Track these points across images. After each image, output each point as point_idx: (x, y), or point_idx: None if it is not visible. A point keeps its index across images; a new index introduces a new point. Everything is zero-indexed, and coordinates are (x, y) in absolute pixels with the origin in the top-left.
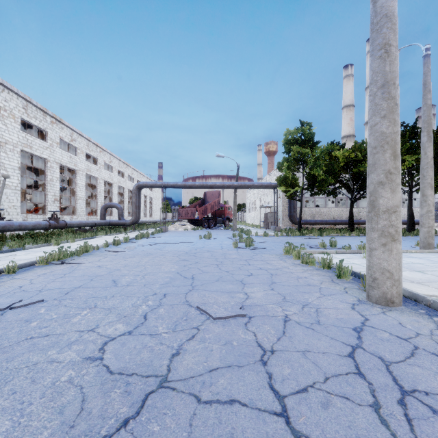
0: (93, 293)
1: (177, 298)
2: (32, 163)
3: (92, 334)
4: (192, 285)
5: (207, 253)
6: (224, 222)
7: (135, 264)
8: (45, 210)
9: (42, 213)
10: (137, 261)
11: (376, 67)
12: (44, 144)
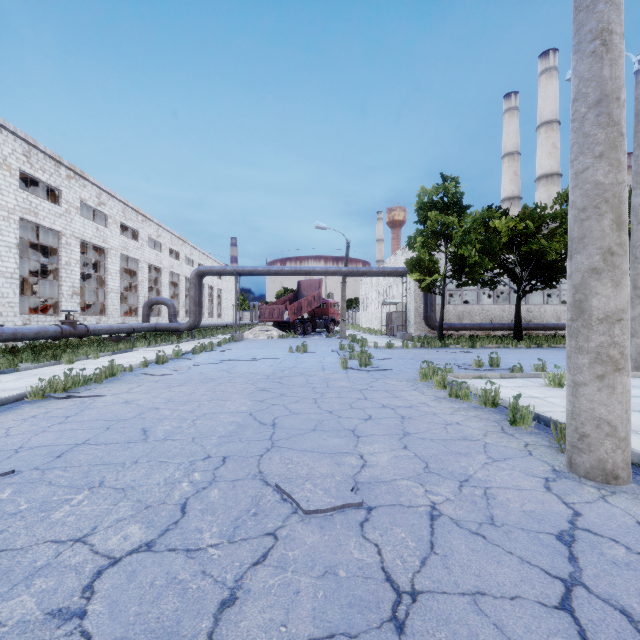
0: (104, 455)
1: (244, 467)
2: (42, 239)
3: (80, 549)
4: (272, 439)
5: (299, 378)
6: (328, 326)
7: (185, 398)
8: (58, 309)
9: (53, 313)
10: (188, 391)
11: (585, 71)
12: (57, 210)
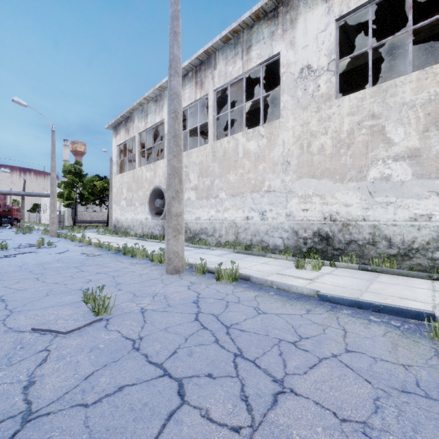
0: None
1: None
2: None
3: None
4: None
5: None
6: (12, 223)
7: None
8: None
9: None
10: None
11: (51, 188)
12: None
